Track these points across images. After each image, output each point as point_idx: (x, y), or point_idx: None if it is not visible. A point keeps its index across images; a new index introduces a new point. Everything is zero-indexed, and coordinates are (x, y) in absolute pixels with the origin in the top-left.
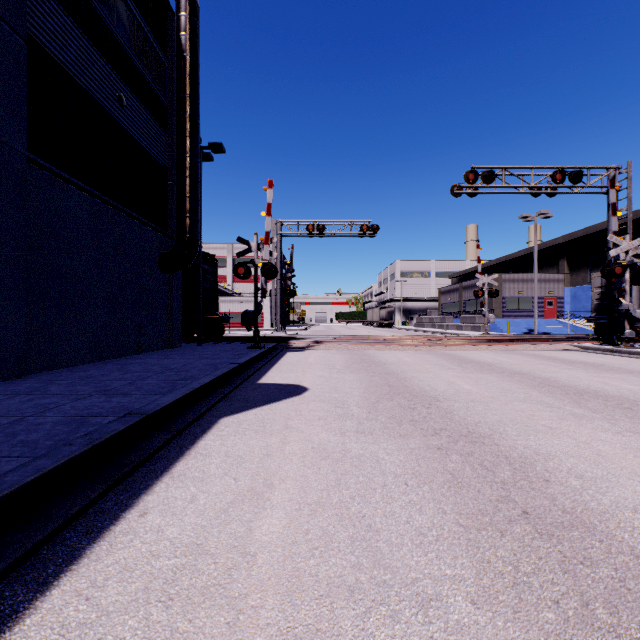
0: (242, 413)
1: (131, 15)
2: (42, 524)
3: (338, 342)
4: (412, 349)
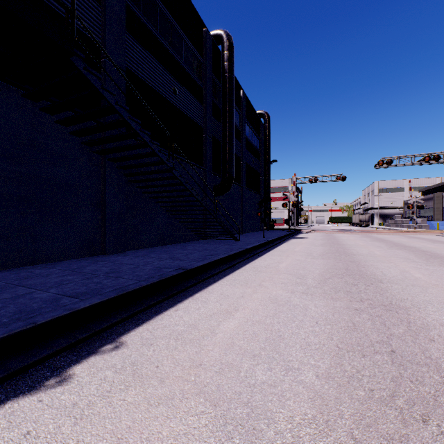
0: (295, 239)
1: (254, 134)
2: (281, 240)
3: (322, 230)
4: (354, 234)
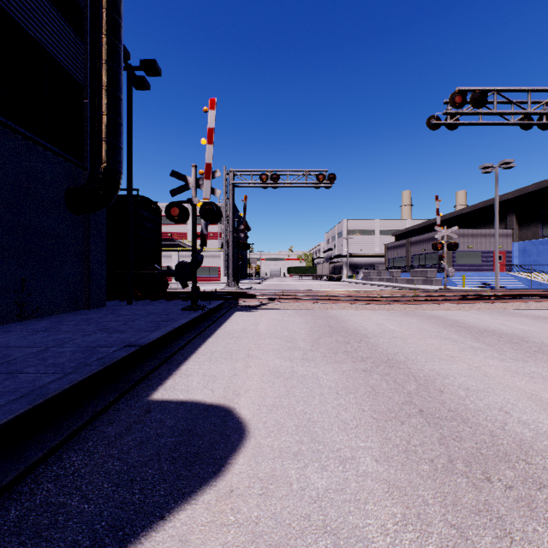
0: None
1: None
2: None
3: (295, 299)
4: (383, 308)
